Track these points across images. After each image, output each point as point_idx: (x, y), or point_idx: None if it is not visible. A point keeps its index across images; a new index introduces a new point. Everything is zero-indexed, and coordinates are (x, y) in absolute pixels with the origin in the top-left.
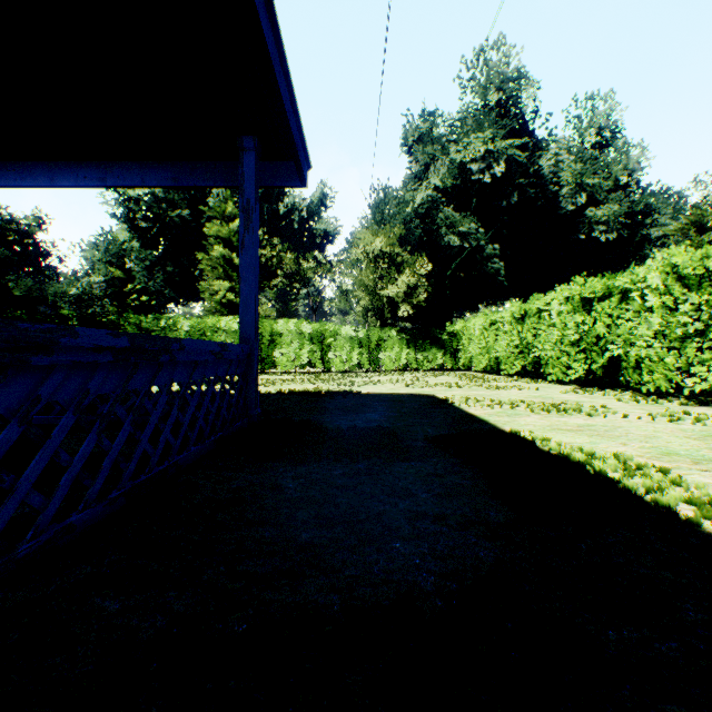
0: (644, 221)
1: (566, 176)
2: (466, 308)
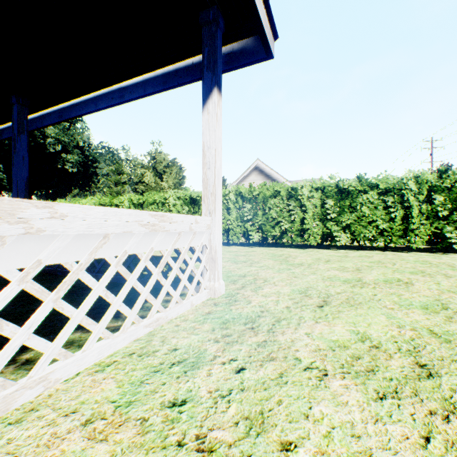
0: (94, 165)
1: (51, 132)
2: None
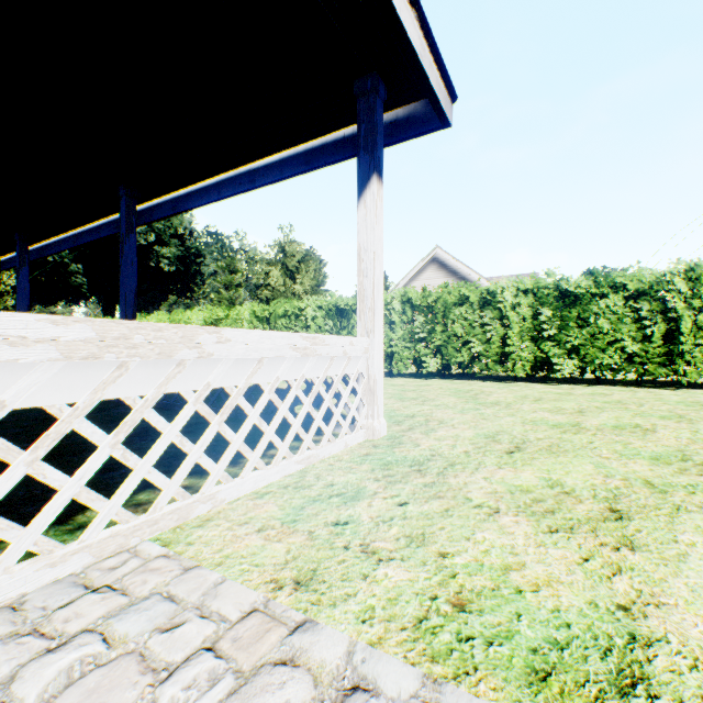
0: (197, 261)
1: None
2: (44, 303)
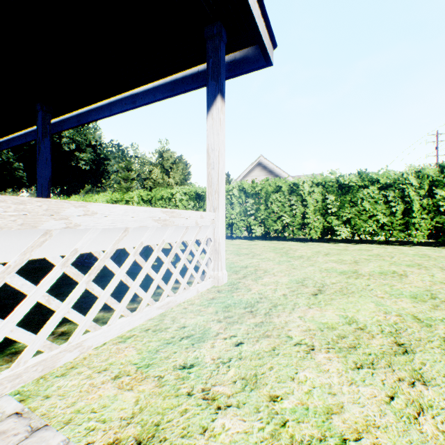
0: (105, 162)
1: (66, 132)
2: None
